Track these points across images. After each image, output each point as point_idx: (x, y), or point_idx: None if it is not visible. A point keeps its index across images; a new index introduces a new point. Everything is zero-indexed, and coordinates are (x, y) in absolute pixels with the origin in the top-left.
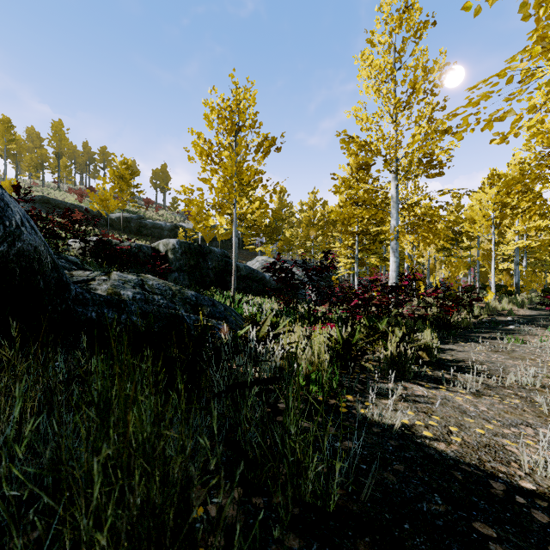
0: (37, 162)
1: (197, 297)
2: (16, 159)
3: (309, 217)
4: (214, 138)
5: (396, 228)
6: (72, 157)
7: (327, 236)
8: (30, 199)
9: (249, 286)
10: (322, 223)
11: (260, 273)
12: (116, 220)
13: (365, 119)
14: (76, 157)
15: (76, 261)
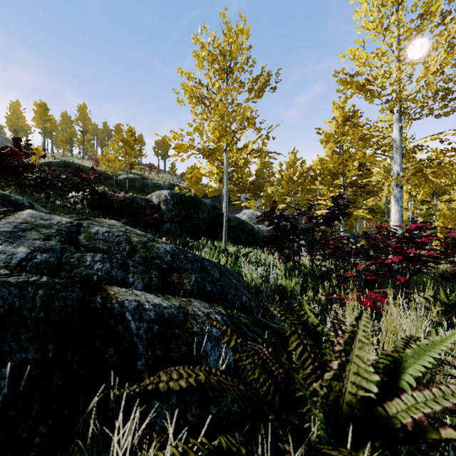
0: (67, 138)
1: (174, 255)
2: (52, 136)
3: (290, 175)
4: (204, 78)
5: (400, 174)
6: (94, 134)
7: (305, 192)
8: (31, 153)
9: (239, 237)
10: (302, 180)
11: (249, 224)
12: (123, 180)
13: (365, 57)
14: (98, 134)
15: (23, 202)
